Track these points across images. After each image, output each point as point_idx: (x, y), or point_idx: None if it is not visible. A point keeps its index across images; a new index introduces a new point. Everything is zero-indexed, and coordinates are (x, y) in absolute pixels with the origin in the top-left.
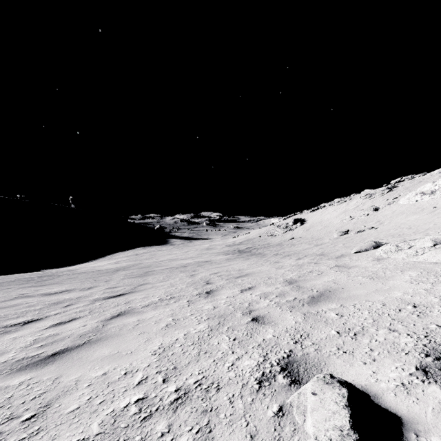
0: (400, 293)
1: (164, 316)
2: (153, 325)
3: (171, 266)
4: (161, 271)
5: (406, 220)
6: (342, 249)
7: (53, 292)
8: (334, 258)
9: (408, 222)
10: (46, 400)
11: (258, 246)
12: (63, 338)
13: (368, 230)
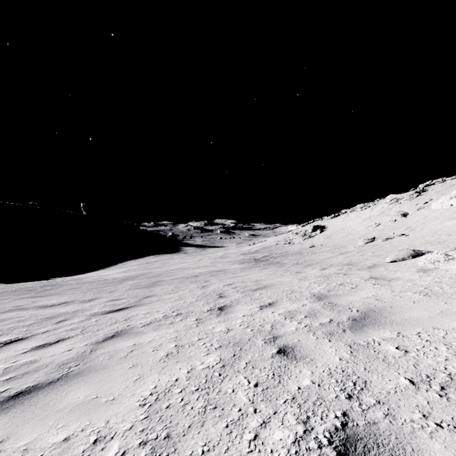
0: None
1: (166, 340)
2: (150, 354)
3: (181, 275)
4: (171, 281)
5: (441, 226)
6: (373, 258)
7: (50, 304)
8: (366, 268)
9: (445, 228)
10: None
11: (275, 254)
12: (39, 368)
13: (398, 237)
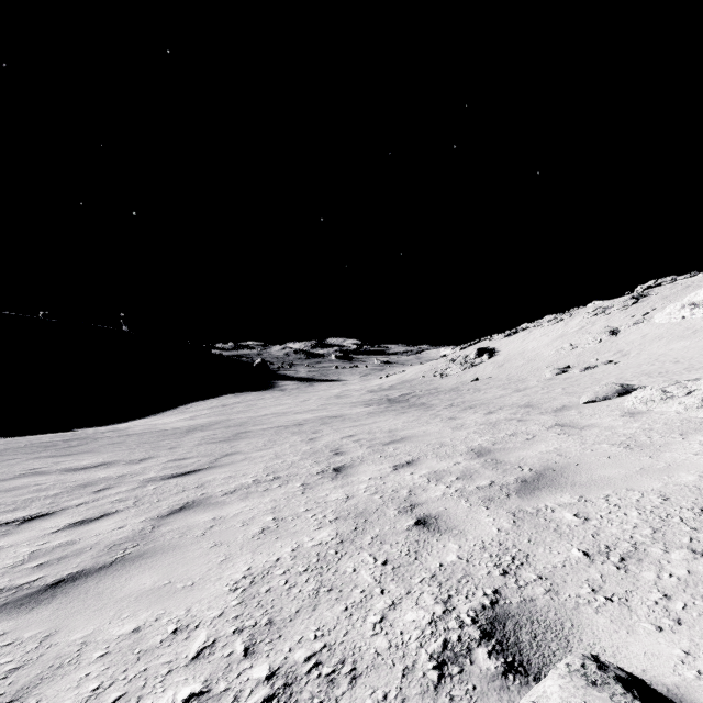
0: (692, 475)
1: (259, 512)
2: (238, 529)
3: (277, 424)
4: (261, 432)
5: (667, 350)
6: (563, 397)
7: (82, 466)
8: (551, 411)
9: (672, 352)
10: (15, 686)
11: (419, 392)
12: (81, 551)
13: (604, 366)
